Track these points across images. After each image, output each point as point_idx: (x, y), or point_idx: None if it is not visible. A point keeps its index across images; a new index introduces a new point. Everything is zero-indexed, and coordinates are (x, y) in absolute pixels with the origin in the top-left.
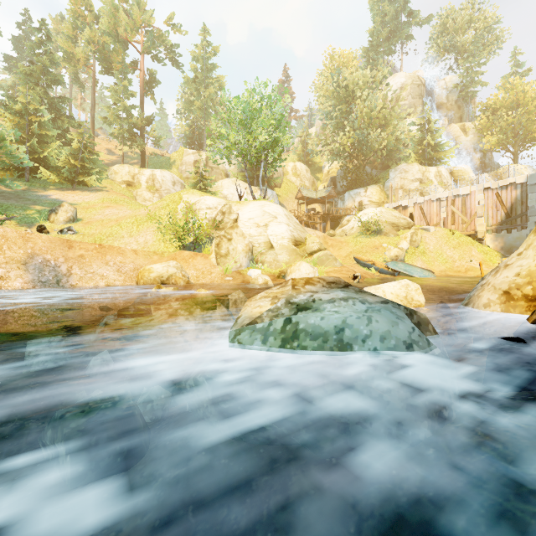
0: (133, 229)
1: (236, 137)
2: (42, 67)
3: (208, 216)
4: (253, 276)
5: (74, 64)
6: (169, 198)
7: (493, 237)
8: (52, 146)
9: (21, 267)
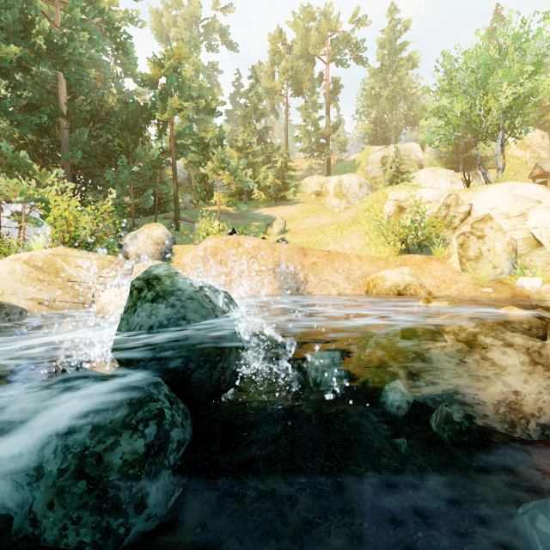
0: (337, 236)
1: (464, 106)
2: (253, 107)
3: (428, 212)
4: (528, 288)
5: (273, 97)
6: (371, 199)
7: None
8: (262, 170)
9: (271, 275)
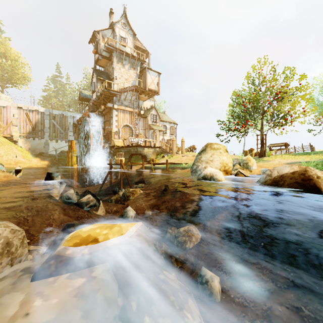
0: None
1: None
2: None
3: None
4: None
5: None
6: None
7: (24, 141)
8: None
9: None
